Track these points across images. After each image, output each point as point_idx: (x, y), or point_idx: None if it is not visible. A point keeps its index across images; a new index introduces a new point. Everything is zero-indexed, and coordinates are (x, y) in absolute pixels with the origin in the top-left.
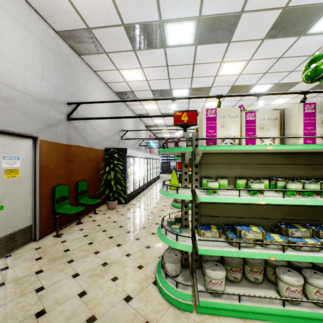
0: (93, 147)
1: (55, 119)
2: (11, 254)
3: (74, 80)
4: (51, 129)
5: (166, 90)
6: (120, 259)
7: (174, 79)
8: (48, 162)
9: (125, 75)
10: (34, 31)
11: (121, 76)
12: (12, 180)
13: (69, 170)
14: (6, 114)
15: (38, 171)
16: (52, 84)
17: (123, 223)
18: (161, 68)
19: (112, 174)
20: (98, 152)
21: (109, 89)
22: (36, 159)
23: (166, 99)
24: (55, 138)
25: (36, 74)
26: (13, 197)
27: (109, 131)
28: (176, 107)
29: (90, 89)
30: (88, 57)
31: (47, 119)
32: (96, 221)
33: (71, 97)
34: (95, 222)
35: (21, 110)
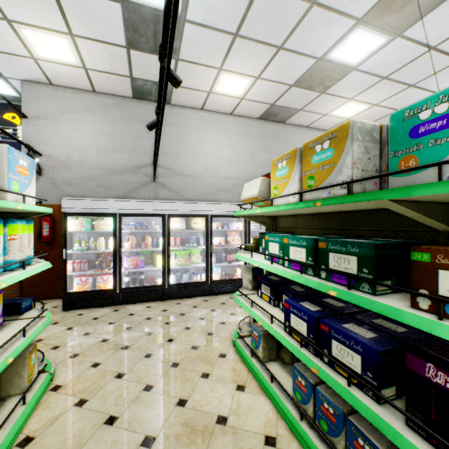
0: None
1: None
2: None
3: None
4: None
5: None
6: None
7: None
8: None
9: None
10: None
11: None
12: None
13: None
14: None
15: None
16: None
17: None
18: None
19: None
20: None
21: None
22: None
23: None
24: None
25: None
26: None
27: None
28: None
29: None
30: None
31: None
32: None
33: None
34: None
35: None
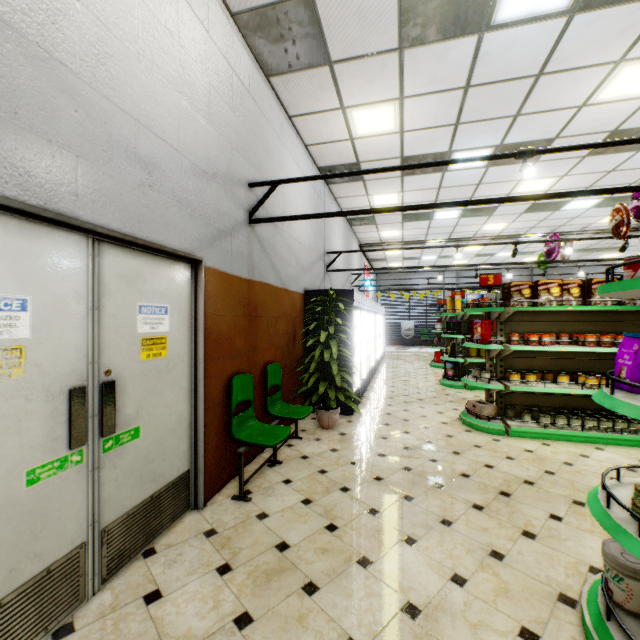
0: (286, 287)
1: (230, 220)
2: (155, 547)
3: (259, 133)
4: (222, 242)
5: (438, 155)
6: (445, 596)
7: (468, 124)
8: (218, 320)
9: (355, 122)
10: (195, 5)
11: (346, 125)
12: (155, 364)
13: (252, 339)
14: (146, 200)
15: (202, 343)
16: (224, 137)
17: (378, 470)
18: (449, 96)
19: (334, 349)
20: (294, 298)
21: (310, 160)
22: (198, 312)
23: (504, 157)
24: (229, 264)
25: (197, 109)
26: (157, 404)
27: (310, 254)
28: (443, 197)
29: (282, 156)
30: (286, 81)
31: (217, 219)
32: (310, 458)
33: (255, 172)
34: (308, 463)
35: (174, 194)
